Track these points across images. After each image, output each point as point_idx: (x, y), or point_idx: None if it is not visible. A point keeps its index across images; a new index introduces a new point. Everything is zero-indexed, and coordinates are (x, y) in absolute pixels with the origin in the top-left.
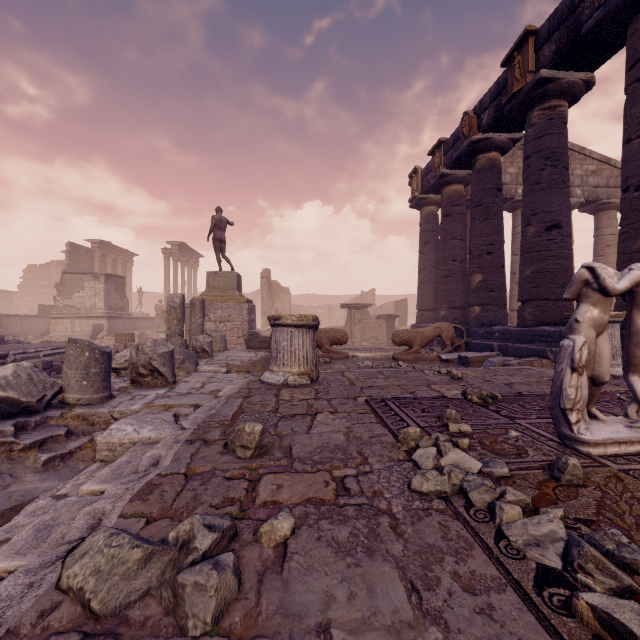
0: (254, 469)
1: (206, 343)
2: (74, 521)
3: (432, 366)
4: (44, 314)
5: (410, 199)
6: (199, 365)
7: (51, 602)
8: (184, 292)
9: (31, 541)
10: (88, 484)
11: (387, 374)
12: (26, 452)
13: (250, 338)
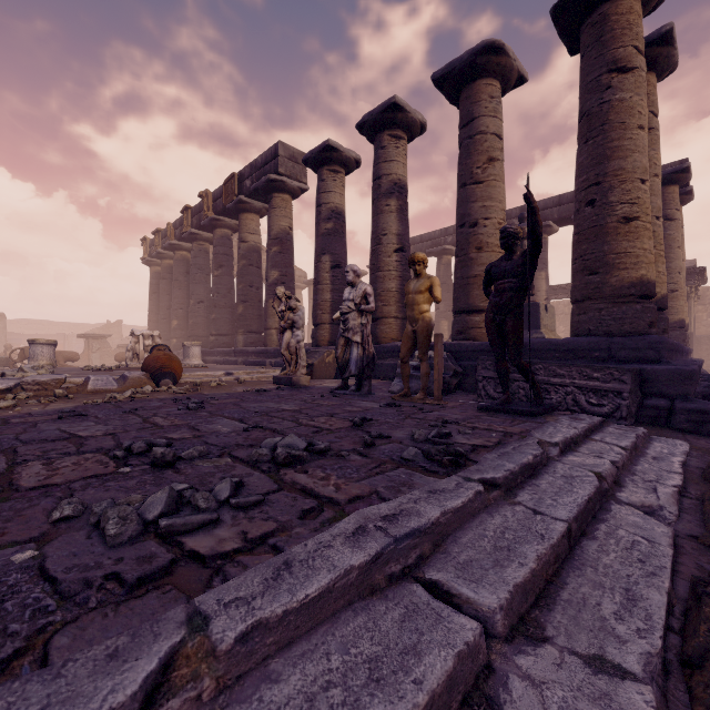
0: None
1: None
2: None
3: None
4: None
5: (142, 258)
6: None
7: None
8: None
9: None
10: None
11: None
12: None
13: None
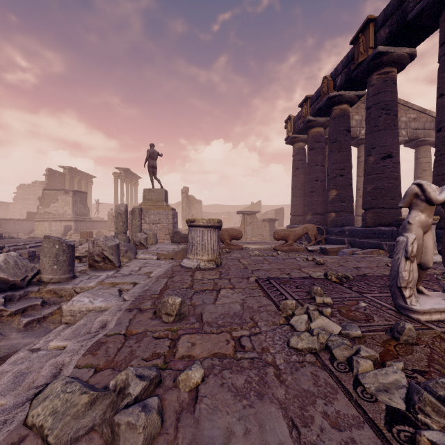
0: (175, 331)
1: (143, 238)
2: (41, 370)
3: (301, 255)
4: (30, 218)
5: (286, 138)
6: (138, 254)
7: (19, 436)
8: (128, 203)
9: (10, 385)
10: (55, 341)
11: (270, 260)
12: (12, 317)
13: (174, 235)
